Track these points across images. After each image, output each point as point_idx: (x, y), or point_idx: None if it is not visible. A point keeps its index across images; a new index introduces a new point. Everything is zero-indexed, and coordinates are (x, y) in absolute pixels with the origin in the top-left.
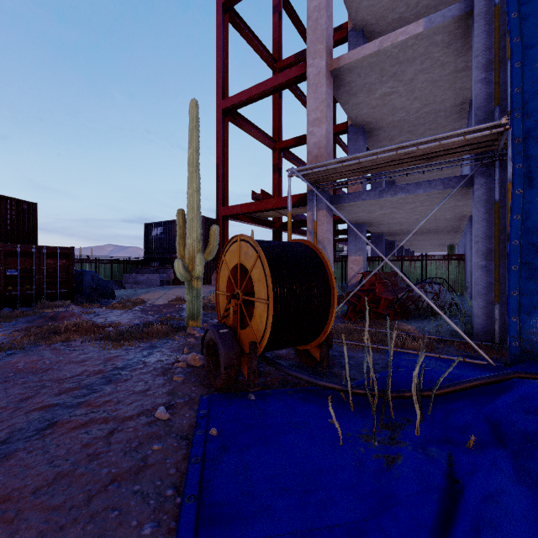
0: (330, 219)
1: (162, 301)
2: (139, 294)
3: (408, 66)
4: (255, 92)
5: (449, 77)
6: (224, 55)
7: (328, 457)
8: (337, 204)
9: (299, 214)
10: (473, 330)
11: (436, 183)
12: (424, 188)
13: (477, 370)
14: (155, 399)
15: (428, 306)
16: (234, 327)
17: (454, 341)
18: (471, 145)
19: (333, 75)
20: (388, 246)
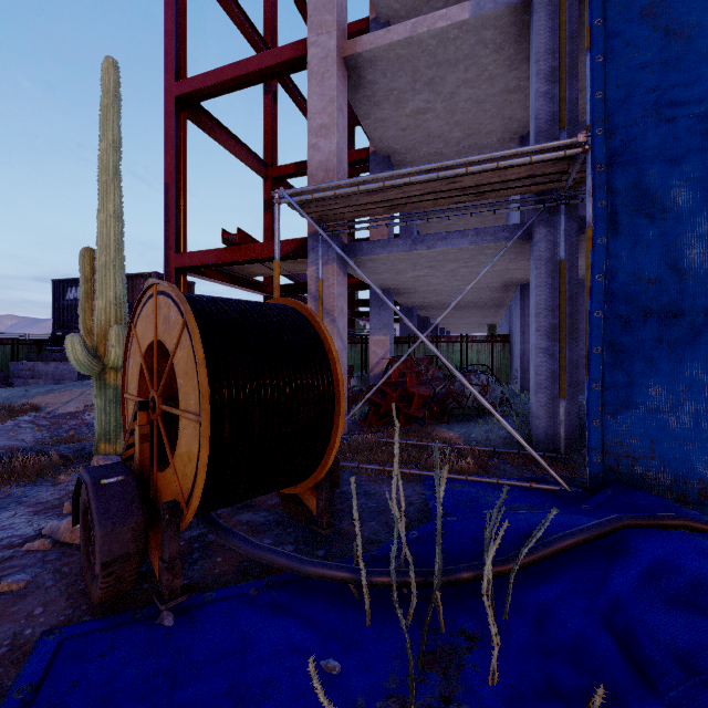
0: (343, 279)
1: (74, 406)
2: (33, 396)
3: (448, 72)
4: (230, 75)
5: (498, 99)
6: (180, 13)
7: None
8: (353, 257)
9: (302, 274)
10: (532, 436)
11: (486, 233)
12: (470, 239)
13: (549, 501)
14: None
15: (474, 404)
16: (144, 467)
17: (510, 453)
18: (534, 177)
19: (347, 66)
20: (421, 324)
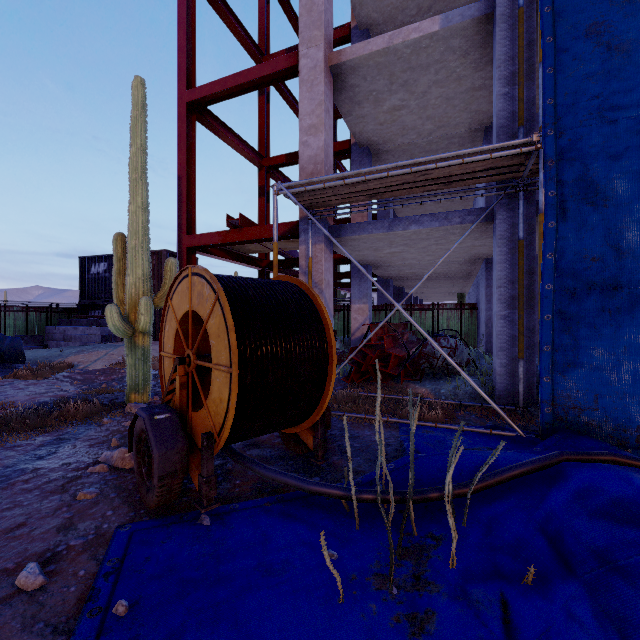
0: (330, 256)
1: (101, 364)
2: (67, 355)
3: (421, 75)
4: (232, 83)
5: (465, 96)
6: (190, 31)
7: (319, 636)
8: (338, 237)
9: (292, 251)
10: (495, 392)
11: (454, 216)
12: (440, 221)
13: (506, 445)
14: (28, 545)
15: (443, 364)
16: (183, 408)
17: (474, 406)
18: (495, 168)
19: (333, 73)
20: (396, 293)
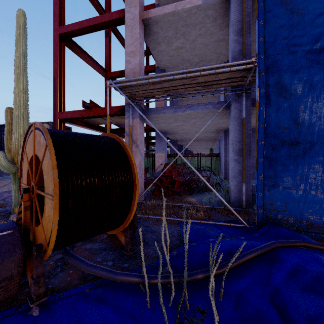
0: (142, 126)
1: (7, 188)
2: None
3: (192, 29)
4: (86, 24)
5: (214, 44)
6: None
7: None
8: (147, 115)
9: (123, 124)
10: (230, 200)
11: (209, 105)
12: (202, 108)
13: (239, 232)
14: None
15: (203, 185)
16: (26, 224)
17: (220, 208)
18: (231, 78)
19: (144, 23)
20: (179, 148)
